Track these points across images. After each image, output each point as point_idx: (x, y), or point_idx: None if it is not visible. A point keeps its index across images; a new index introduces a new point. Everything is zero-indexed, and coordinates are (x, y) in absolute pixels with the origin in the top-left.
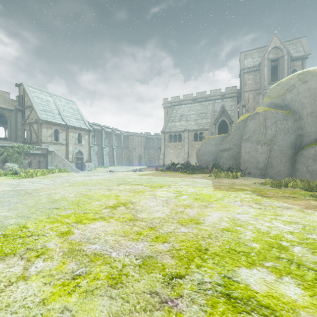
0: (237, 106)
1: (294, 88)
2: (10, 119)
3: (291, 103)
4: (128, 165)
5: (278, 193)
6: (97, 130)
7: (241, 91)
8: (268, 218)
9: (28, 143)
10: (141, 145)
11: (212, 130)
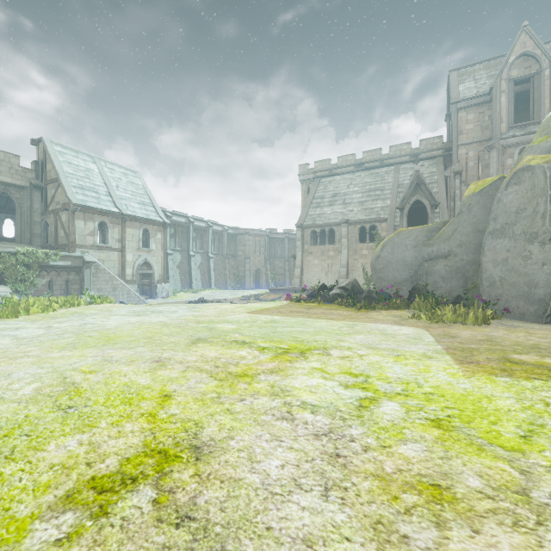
0: (444, 175)
1: None
2: (20, 204)
3: None
4: (235, 287)
5: None
6: (180, 223)
7: (452, 146)
8: None
9: (51, 248)
10: (259, 252)
11: (394, 220)
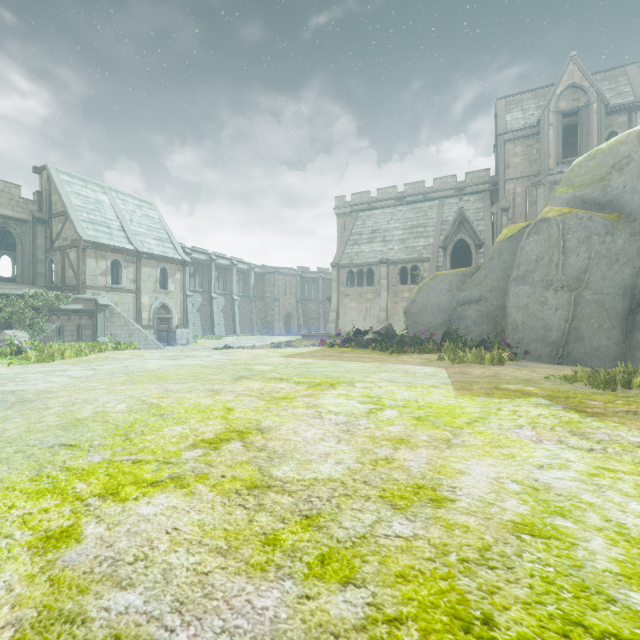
0: (490, 211)
1: (631, 164)
2: (21, 240)
3: (624, 197)
4: (263, 333)
5: (616, 405)
6: (200, 261)
7: (499, 180)
8: (628, 485)
9: (58, 289)
10: (290, 294)
11: (437, 260)
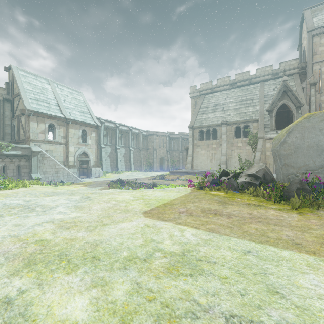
0: (301, 86)
1: None
2: None
3: None
4: (147, 169)
5: None
6: (110, 127)
7: (308, 64)
8: None
9: (15, 142)
10: (163, 147)
11: (264, 120)
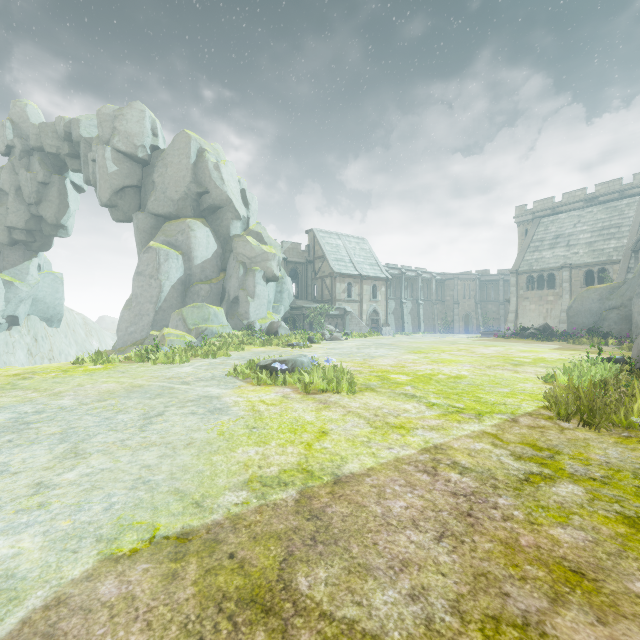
0: None
1: None
2: (301, 274)
3: None
4: (443, 332)
5: (615, 353)
6: (394, 275)
7: None
8: (559, 356)
9: (320, 302)
10: (469, 296)
11: (629, 262)
